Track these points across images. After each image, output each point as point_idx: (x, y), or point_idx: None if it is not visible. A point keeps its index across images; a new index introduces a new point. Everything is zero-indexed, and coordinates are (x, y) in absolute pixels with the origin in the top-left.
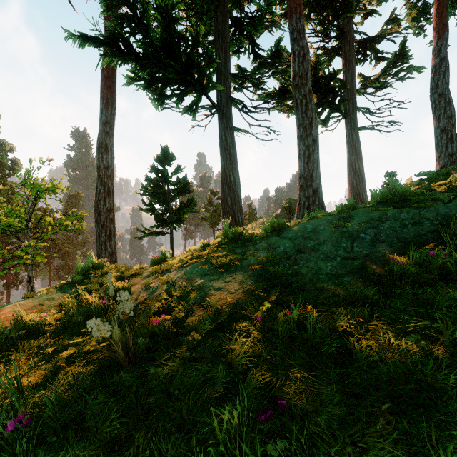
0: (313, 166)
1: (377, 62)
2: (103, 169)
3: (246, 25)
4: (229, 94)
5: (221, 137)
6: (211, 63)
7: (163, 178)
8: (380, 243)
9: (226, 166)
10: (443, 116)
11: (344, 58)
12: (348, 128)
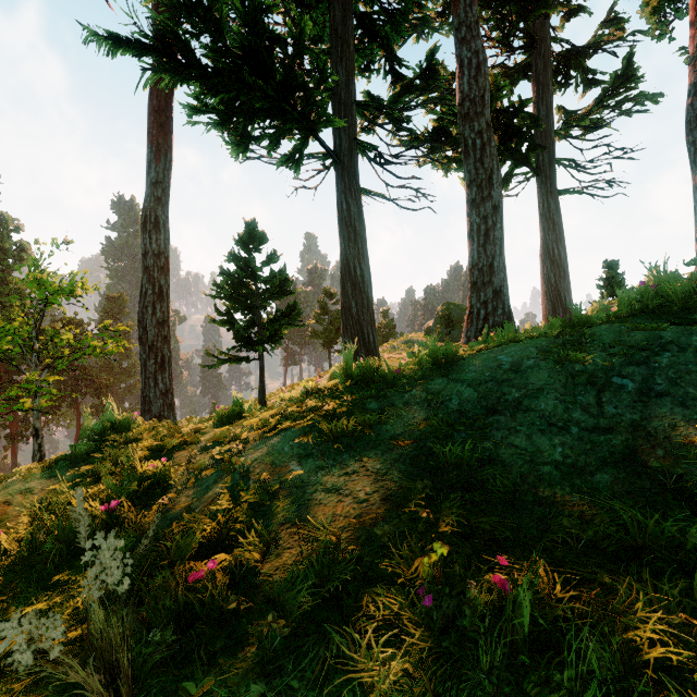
0: (494, 249)
1: (586, 88)
2: (152, 257)
3: (381, 25)
4: (353, 135)
5: (341, 205)
6: (324, 82)
7: (247, 271)
8: (658, 397)
9: (349, 252)
10: None
11: (535, 81)
12: (542, 191)
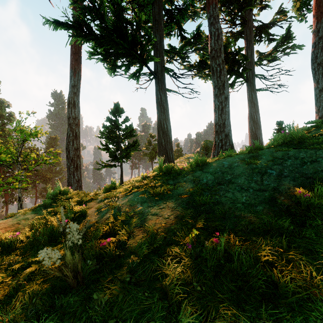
0: (225, 116)
1: (269, 42)
2: (72, 119)
3: (175, 14)
4: (163, 65)
5: (157, 96)
6: (150, 41)
7: (115, 125)
8: (284, 177)
9: (161, 117)
10: (321, 80)
11: (246, 39)
12: (249, 89)
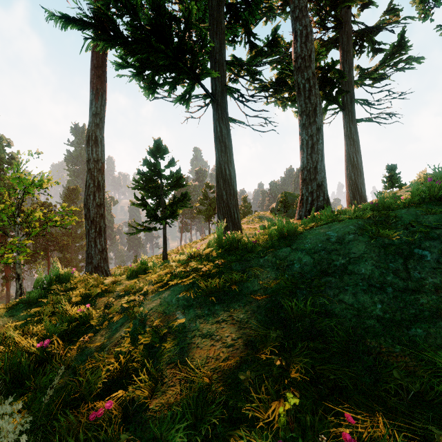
0: (317, 157)
1: (374, 54)
2: (93, 163)
3: (242, 11)
4: (224, 83)
5: (216, 128)
6: (205, 47)
7: (155, 171)
8: None
9: (221, 159)
10: None
11: (342, 49)
12: (346, 120)
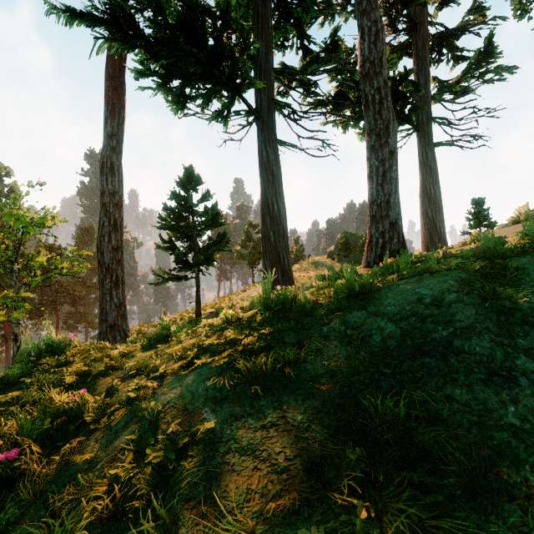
0: (390, 188)
1: (455, 63)
2: (108, 196)
3: (294, 7)
4: (272, 96)
5: (261, 152)
6: (247, 50)
7: (186, 207)
8: None
9: (268, 191)
10: None
11: (416, 56)
12: (421, 144)
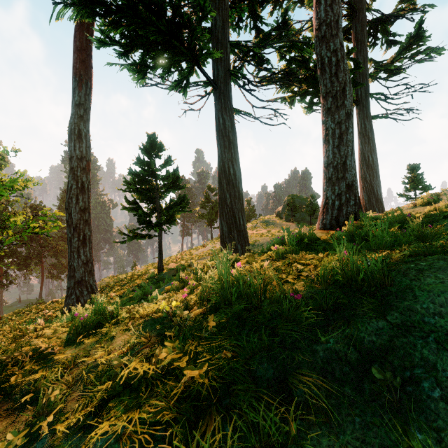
0: (347, 150)
1: (388, 47)
2: (76, 160)
3: None
4: (228, 67)
5: (218, 120)
6: (205, 18)
7: (149, 171)
8: None
9: (224, 156)
10: None
11: (355, 39)
12: (360, 116)
